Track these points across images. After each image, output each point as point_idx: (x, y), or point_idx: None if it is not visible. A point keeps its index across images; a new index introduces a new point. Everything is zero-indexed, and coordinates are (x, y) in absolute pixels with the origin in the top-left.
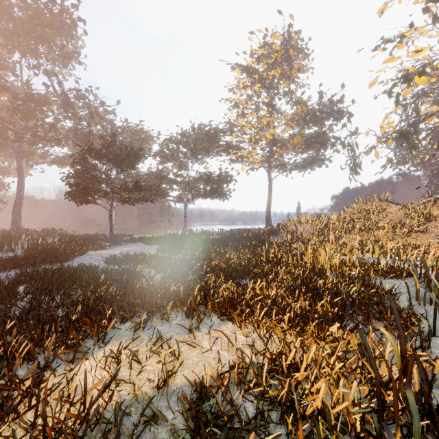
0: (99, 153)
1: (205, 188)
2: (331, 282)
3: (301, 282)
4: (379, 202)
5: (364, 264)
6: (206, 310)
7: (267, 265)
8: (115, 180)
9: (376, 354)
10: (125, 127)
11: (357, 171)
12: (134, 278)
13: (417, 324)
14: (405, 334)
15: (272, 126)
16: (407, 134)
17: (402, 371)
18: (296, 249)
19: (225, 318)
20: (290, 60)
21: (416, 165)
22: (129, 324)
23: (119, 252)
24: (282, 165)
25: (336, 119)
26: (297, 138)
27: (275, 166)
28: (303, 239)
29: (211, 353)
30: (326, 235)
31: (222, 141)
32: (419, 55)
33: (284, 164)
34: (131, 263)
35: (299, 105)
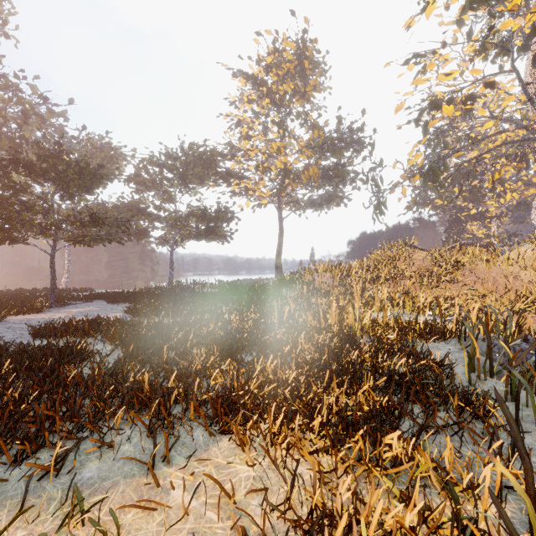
0: (30, 166)
1: (198, 227)
2: (369, 353)
3: (329, 355)
4: (405, 248)
5: (401, 323)
6: (187, 414)
7: (281, 329)
8: (67, 211)
9: (465, 486)
10: (84, 139)
11: (382, 211)
12: (66, 364)
13: (497, 415)
14: (499, 443)
15: (284, 153)
16: (436, 170)
17: (531, 534)
18: (315, 305)
19: (217, 429)
20: (305, 73)
21: (436, 209)
22: (33, 462)
23: (62, 315)
24: (295, 202)
25: (356, 151)
26: (313, 169)
27: (287, 202)
28: (322, 292)
29: (186, 519)
30: (349, 287)
31: (221, 167)
32: (448, 79)
33: (297, 201)
34: (75, 333)
35: (315, 130)
